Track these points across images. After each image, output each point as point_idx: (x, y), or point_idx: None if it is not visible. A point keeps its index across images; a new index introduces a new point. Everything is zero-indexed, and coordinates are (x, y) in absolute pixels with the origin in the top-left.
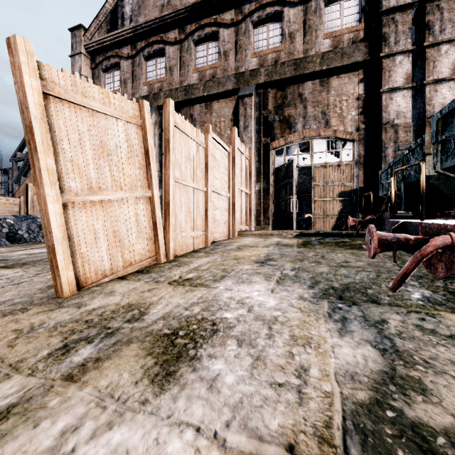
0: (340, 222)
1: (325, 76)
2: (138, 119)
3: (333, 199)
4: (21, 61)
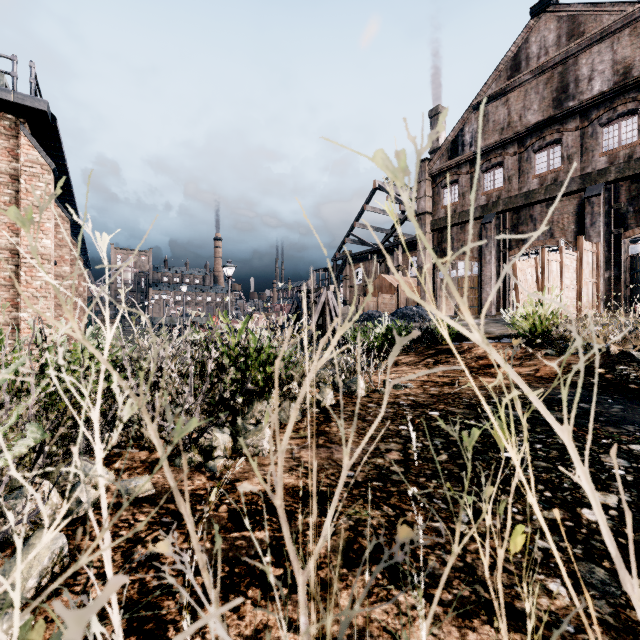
0: None
1: None
2: (534, 265)
3: None
4: (516, 266)
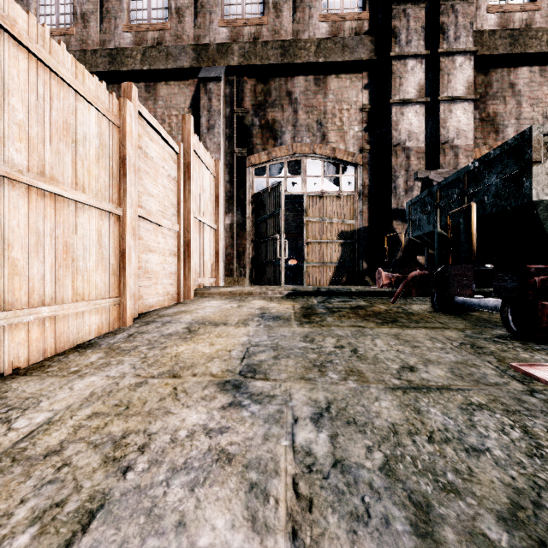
0: (339, 272)
1: (322, 73)
2: None
3: (331, 241)
4: None
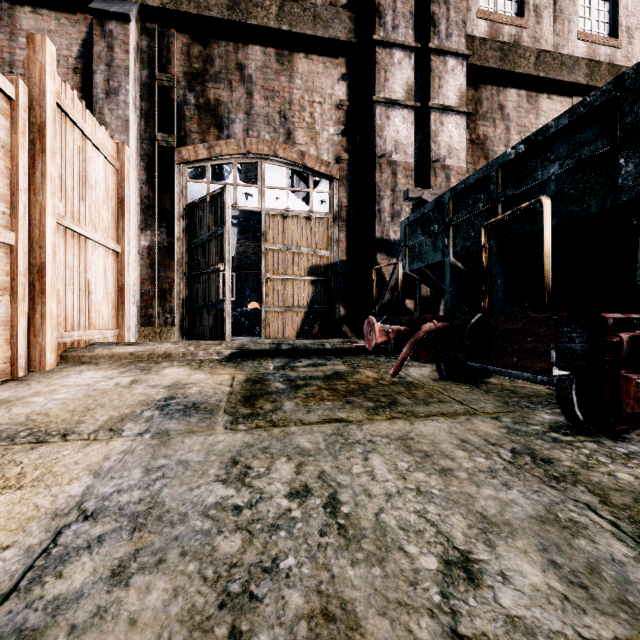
0: (310, 320)
1: (287, 47)
2: None
3: (299, 278)
4: None
